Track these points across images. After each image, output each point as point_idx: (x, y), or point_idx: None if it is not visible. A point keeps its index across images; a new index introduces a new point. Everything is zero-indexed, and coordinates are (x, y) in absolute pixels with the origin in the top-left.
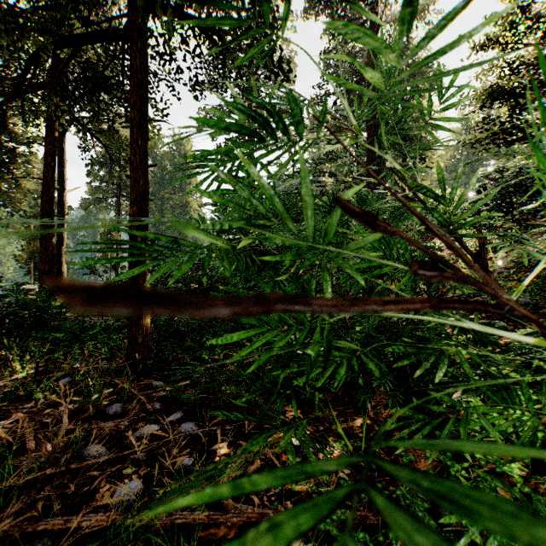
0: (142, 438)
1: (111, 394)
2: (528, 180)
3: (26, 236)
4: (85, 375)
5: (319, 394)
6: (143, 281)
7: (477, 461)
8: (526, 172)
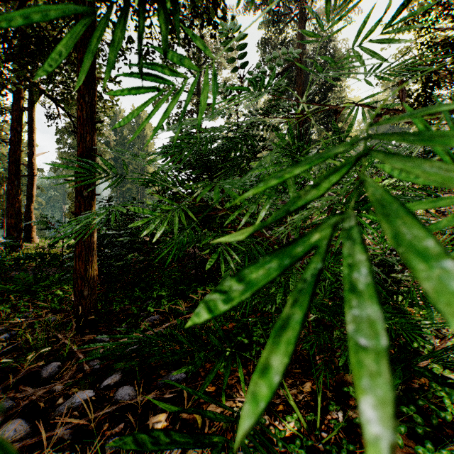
0: (72, 409)
1: (50, 352)
2: None
3: (0, 194)
4: (25, 331)
5: None
6: (90, 235)
7: (451, 442)
8: None
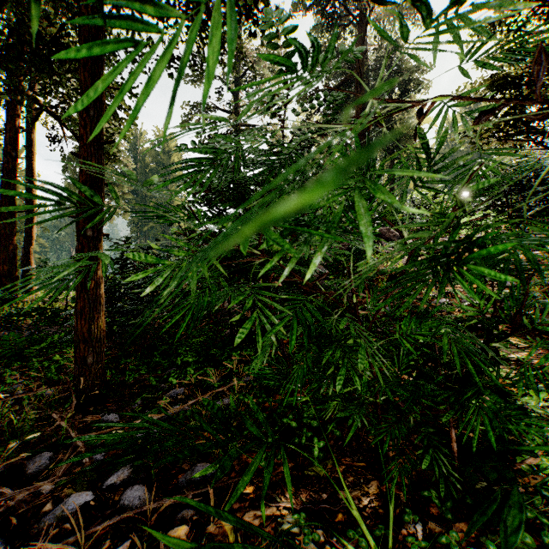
0: (63, 519)
1: (40, 438)
2: (526, 178)
3: None
4: (8, 411)
5: (319, 442)
6: (95, 286)
7: None
8: (522, 171)
